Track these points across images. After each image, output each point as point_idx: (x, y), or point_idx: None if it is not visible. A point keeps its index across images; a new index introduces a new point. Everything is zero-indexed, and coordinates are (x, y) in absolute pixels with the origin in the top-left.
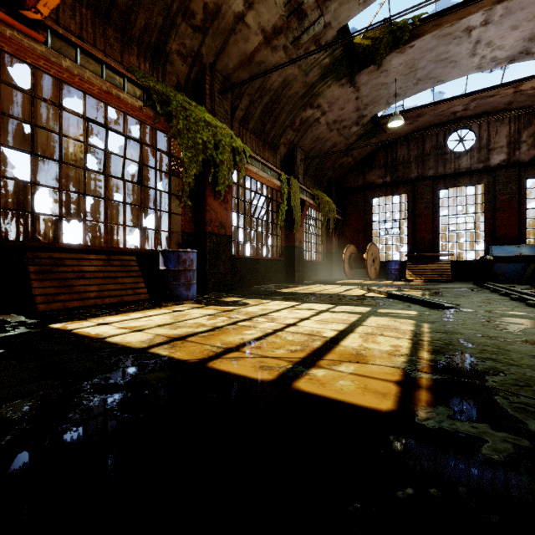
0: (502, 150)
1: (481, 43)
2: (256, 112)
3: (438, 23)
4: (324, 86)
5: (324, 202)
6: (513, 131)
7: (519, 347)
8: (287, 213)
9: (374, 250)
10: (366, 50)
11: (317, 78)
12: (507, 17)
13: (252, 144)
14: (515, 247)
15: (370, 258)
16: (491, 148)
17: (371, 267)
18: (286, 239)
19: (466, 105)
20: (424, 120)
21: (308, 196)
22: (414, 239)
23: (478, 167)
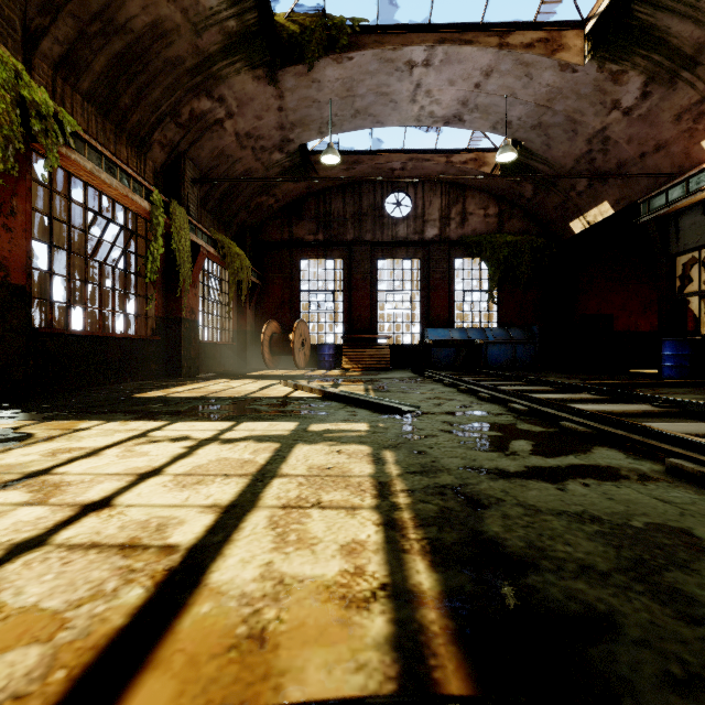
0: (435, 223)
1: (422, 89)
2: (95, 61)
3: (380, 40)
4: (230, 68)
5: (233, 255)
6: (445, 205)
7: (541, 492)
8: (167, 262)
9: (303, 329)
10: (293, 38)
11: (217, 49)
12: (447, 66)
13: (87, 120)
14: (447, 331)
15: (299, 340)
16: (425, 219)
17: (300, 353)
18: (166, 305)
19: (403, 164)
20: (361, 170)
21: (205, 239)
22: (350, 317)
23: (414, 239)
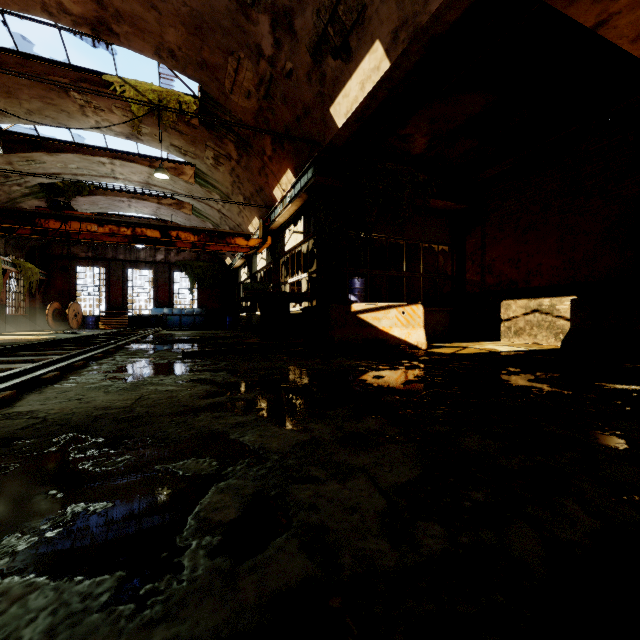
0: (163, 252)
1: (132, 206)
2: None
3: (104, 193)
4: (26, 199)
5: (27, 269)
6: None
7: None
8: None
9: (76, 307)
10: (60, 189)
11: (19, 196)
12: (139, 203)
13: None
14: (163, 309)
15: (73, 313)
16: (157, 250)
17: (73, 320)
18: None
19: None
20: None
21: (10, 265)
22: (110, 300)
23: (150, 260)
